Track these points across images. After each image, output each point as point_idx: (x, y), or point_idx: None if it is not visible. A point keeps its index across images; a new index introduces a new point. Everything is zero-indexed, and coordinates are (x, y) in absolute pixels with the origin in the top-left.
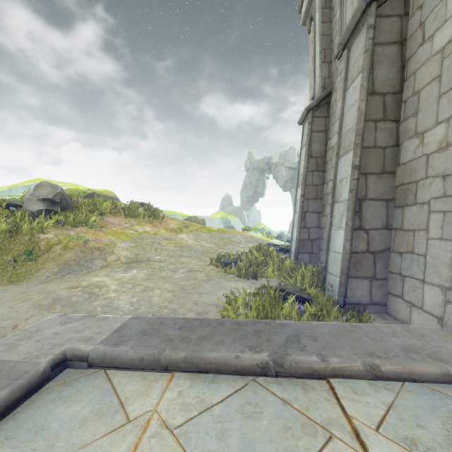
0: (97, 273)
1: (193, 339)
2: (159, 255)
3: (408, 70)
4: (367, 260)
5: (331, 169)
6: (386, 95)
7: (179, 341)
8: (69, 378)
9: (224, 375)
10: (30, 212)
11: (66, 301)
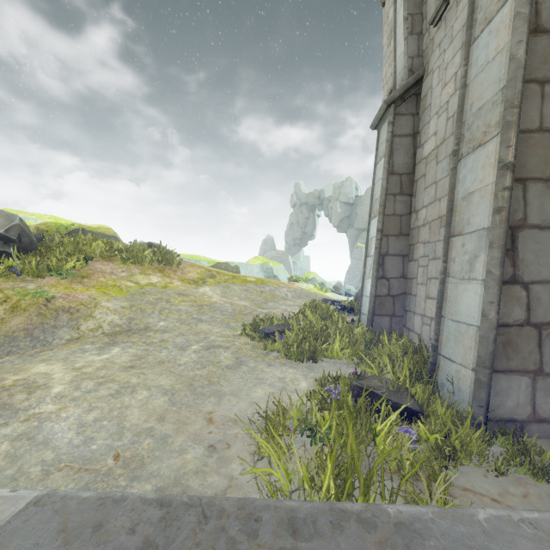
0: (52, 354)
1: None
2: (166, 319)
3: None
4: (527, 340)
5: (425, 190)
6: None
7: None
8: None
9: None
10: None
11: None
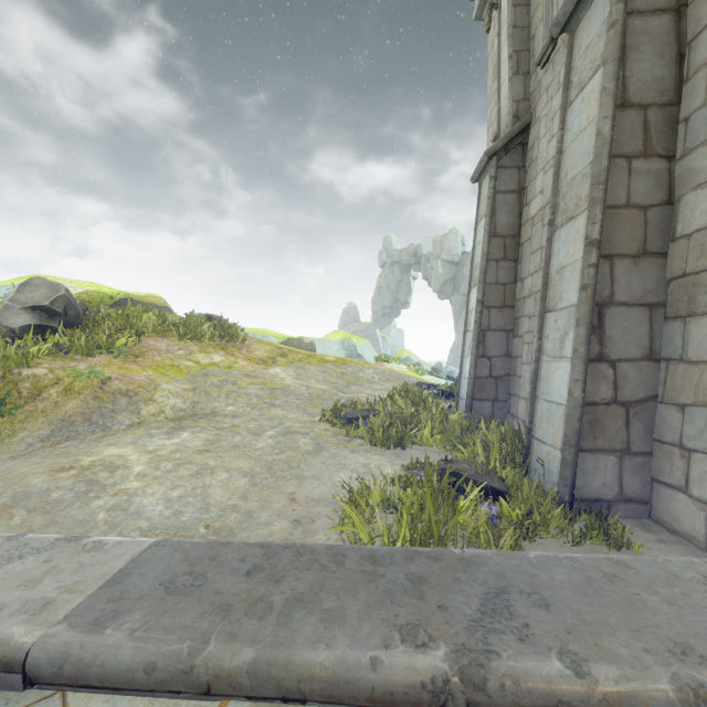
0: (117, 439)
1: (276, 605)
2: (234, 404)
3: (692, 61)
4: (614, 419)
5: (530, 256)
6: (650, 109)
7: (243, 612)
8: None
9: None
10: (7, 330)
11: (39, 501)
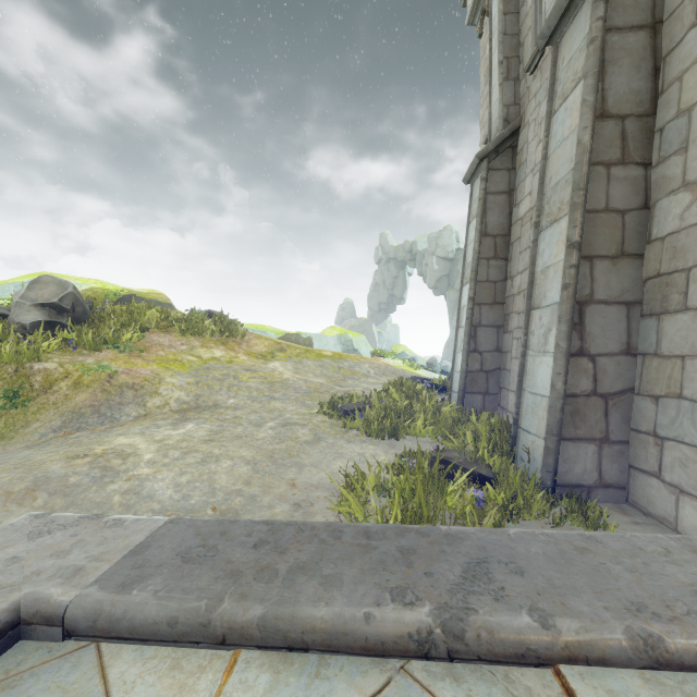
0: (126, 429)
1: (281, 571)
2: (235, 397)
3: (666, 75)
4: (593, 410)
5: (520, 255)
6: (627, 119)
7: (252, 577)
8: (18, 667)
9: (341, 656)
10: (19, 326)
11: (58, 485)
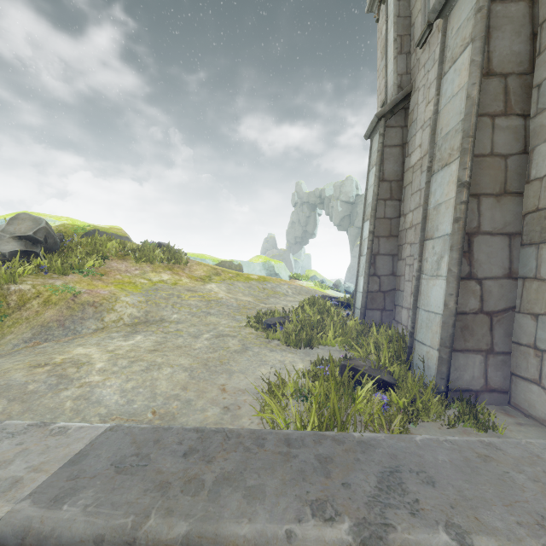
0: (85, 340)
1: (207, 483)
2: (178, 312)
3: (543, 39)
4: (480, 325)
5: (411, 196)
6: (509, 77)
7: (179, 489)
8: None
9: None
10: None
11: (18, 392)
